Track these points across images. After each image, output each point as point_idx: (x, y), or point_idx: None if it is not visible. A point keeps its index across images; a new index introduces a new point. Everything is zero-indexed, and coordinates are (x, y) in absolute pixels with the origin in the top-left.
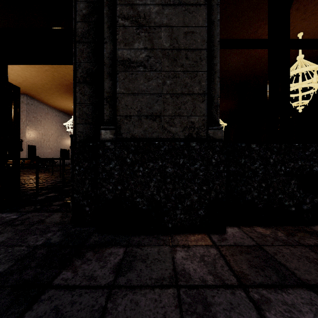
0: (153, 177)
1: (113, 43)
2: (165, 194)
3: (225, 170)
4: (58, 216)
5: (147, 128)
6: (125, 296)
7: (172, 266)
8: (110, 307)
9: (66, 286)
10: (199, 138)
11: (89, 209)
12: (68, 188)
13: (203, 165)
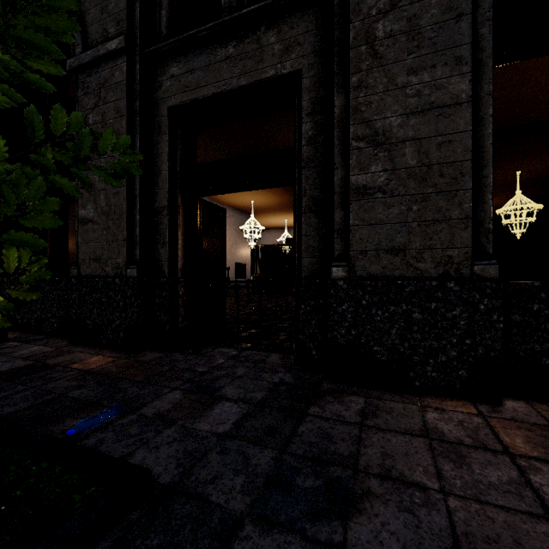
0: (395, 323)
1: (345, 168)
2: (411, 345)
3: (500, 320)
4: (277, 358)
5: (387, 264)
6: (376, 433)
7: (421, 423)
8: (364, 437)
9: (321, 417)
10: (460, 276)
11: (315, 354)
12: (267, 324)
13: (466, 312)
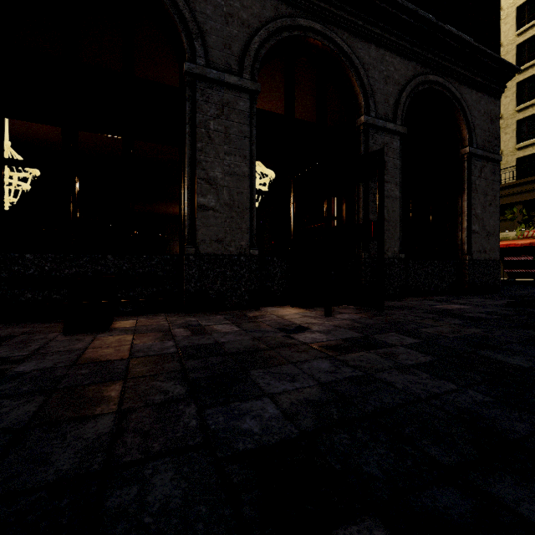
0: None
1: None
2: None
3: None
4: None
5: None
6: None
7: None
8: None
9: None
10: None
11: None
12: None
13: None
